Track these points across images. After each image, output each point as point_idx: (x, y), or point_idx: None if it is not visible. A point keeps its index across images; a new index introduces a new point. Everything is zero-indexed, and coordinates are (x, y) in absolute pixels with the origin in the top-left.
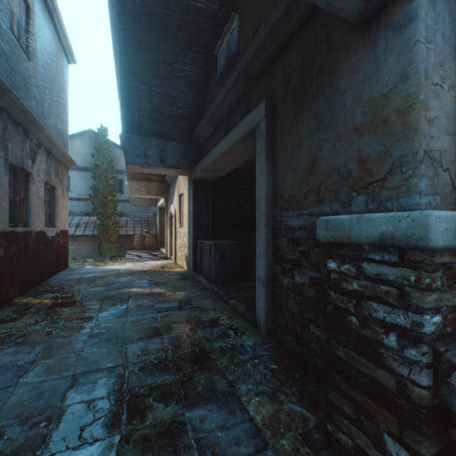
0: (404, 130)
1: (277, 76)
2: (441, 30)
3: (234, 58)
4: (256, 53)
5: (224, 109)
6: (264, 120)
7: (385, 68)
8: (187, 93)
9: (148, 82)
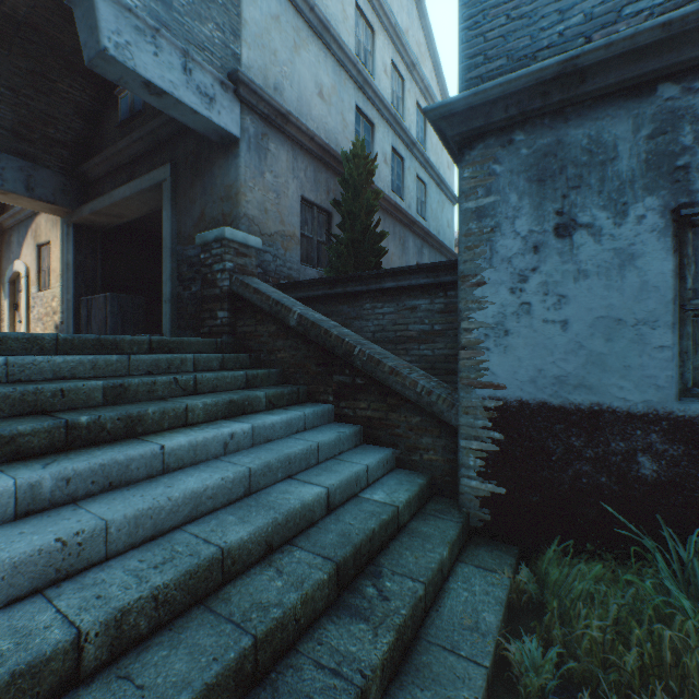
0: (237, 203)
1: (181, 150)
2: (254, 164)
3: (141, 113)
4: (164, 125)
5: (129, 155)
6: (170, 179)
7: (232, 173)
8: (73, 118)
9: (16, 89)
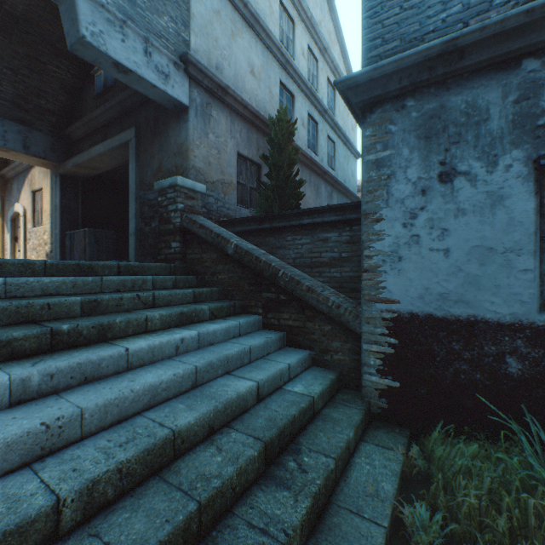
0: (187, 158)
1: (143, 116)
2: (200, 127)
3: (112, 88)
4: (130, 97)
5: (103, 121)
6: (135, 139)
7: (182, 134)
8: (60, 92)
9: (15, 69)
